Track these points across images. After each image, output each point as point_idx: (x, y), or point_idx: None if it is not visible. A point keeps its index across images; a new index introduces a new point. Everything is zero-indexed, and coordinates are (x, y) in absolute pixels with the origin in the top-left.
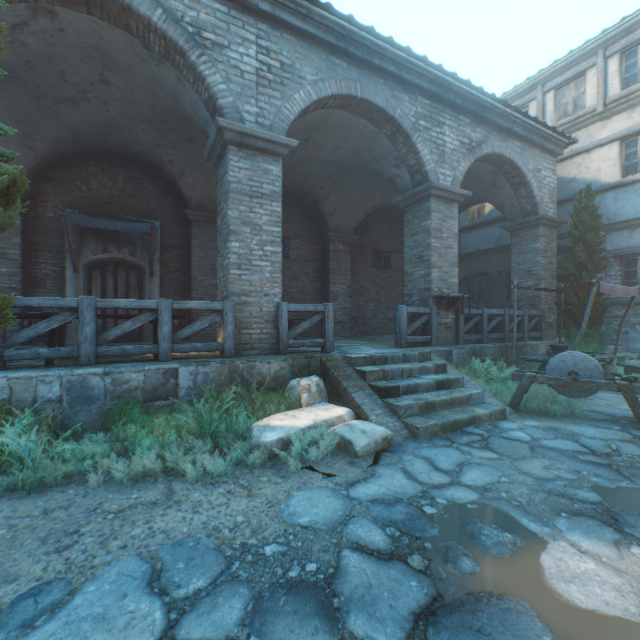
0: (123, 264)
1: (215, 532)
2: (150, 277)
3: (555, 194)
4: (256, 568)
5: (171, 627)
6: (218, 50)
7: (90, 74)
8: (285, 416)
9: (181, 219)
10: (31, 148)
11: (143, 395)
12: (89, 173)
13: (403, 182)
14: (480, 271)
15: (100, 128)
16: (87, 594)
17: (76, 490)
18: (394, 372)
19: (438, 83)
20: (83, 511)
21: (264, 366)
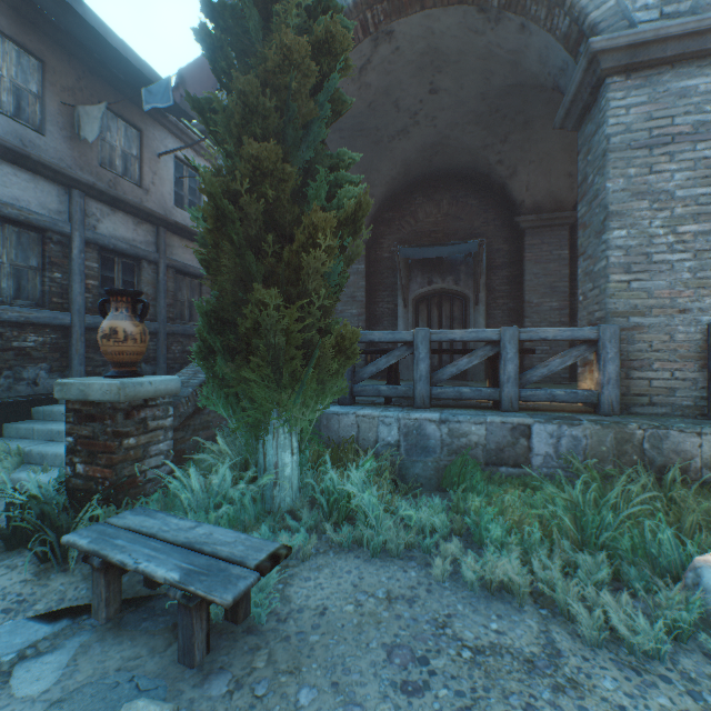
0: (446, 294)
1: None
2: (474, 306)
3: None
4: None
5: None
6: None
7: (419, 90)
8: None
9: (509, 231)
10: (372, 195)
11: (483, 455)
12: (415, 206)
13: None
14: None
15: (426, 152)
16: None
17: (417, 574)
18: None
19: None
20: (428, 620)
21: (686, 439)
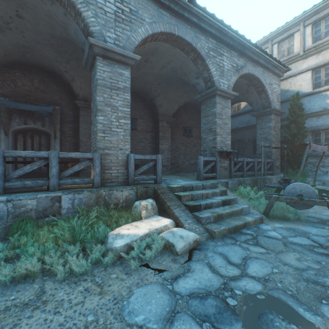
0: (37, 131)
1: None
2: (54, 139)
3: (279, 97)
4: None
5: None
6: None
7: (9, 10)
8: (131, 226)
9: (73, 106)
10: None
11: (36, 214)
12: (15, 77)
13: (200, 87)
14: (238, 138)
15: (20, 48)
16: None
17: None
18: (198, 195)
19: (220, 31)
20: None
21: (119, 193)
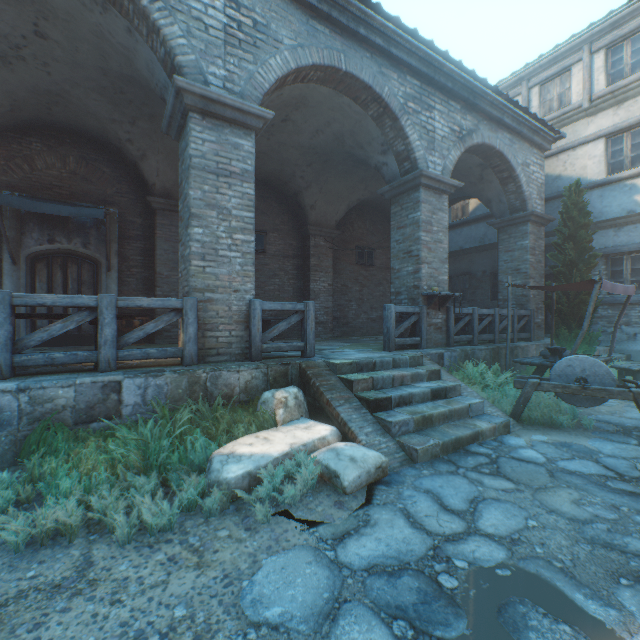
0: (74, 256)
1: None
2: (107, 272)
3: (543, 190)
4: None
5: None
6: None
7: (20, 23)
8: (255, 439)
9: (144, 207)
10: None
11: (73, 416)
12: (32, 151)
13: (390, 170)
14: (464, 270)
15: (42, 96)
16: None
17: None
18: (384, 380)
19: (428, 62)
20: None
21: (232, 375)
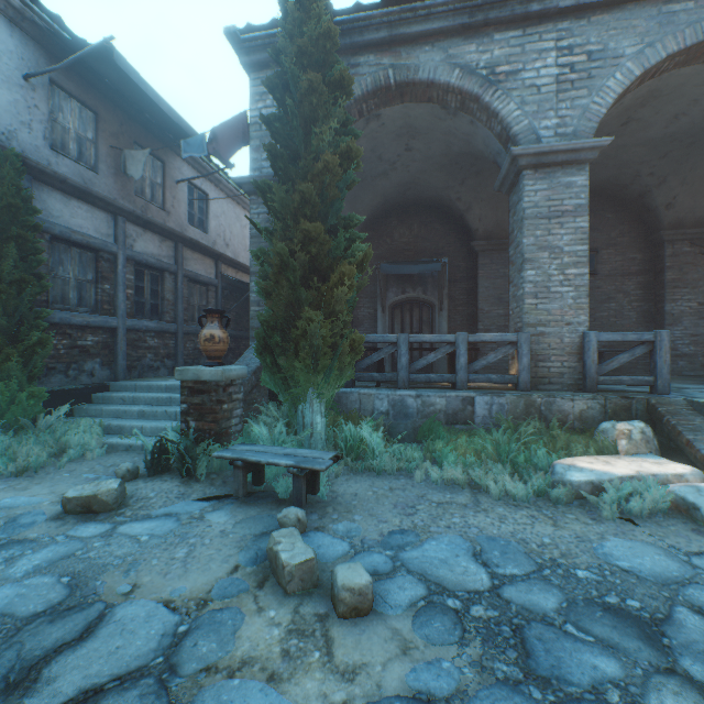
0: (417, 302)
1: (522, 542)
2: (439, 312)
3: None
4: (567, 581)
5: (495, 588)
6: (511, 78)
7: (398, 148)
8: (594, 460)
9: (466, 252)
10: None
11: (444, 418)
12: (391, 228)
13: None
14: None
15: (401, 188)
16: (431, 545)
17: (405, 480)
18: None
19: None
20: (414, 495)
21: (565, 403)
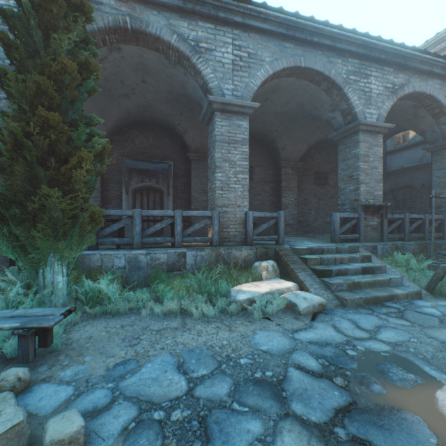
0: (152, 189)
1: (211, 347)
2: (167, 196)
3: None
4: (235, 369)
5: (190, 390)
6: (209, 53)
7: (136, 79)
8: (251, 285)
9: (185, 159)
10: (105, 125)
11: (166, 267)
12: (134, 136)
13: (337, 122)
14: (404, 184)
15: (140, 109)
16: (147, 367)
17: (135, 317)
18: (328, 260)
19: (365, 46)
20: (140, 328)
21: (237, 252)
